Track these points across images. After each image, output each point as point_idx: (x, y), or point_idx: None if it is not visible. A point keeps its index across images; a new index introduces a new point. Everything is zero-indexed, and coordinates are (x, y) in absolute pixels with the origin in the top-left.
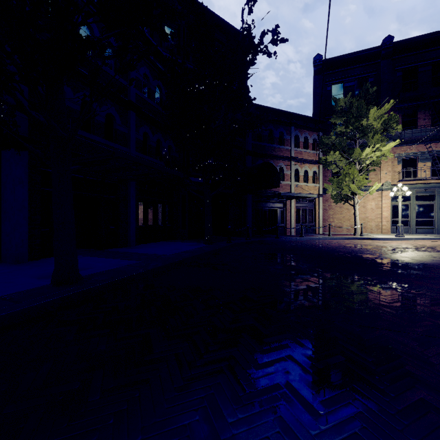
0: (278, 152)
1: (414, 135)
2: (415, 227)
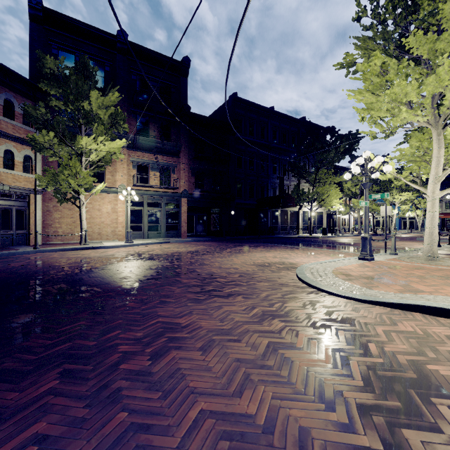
0: None
1: (146, 143)
2: (148, 232)
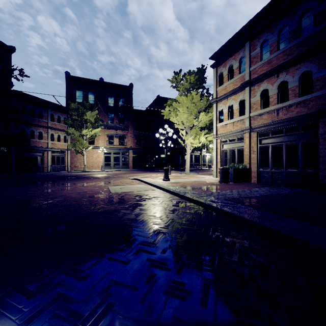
0: (38, 123)
1: (112, 125)
2: (113, 166)
